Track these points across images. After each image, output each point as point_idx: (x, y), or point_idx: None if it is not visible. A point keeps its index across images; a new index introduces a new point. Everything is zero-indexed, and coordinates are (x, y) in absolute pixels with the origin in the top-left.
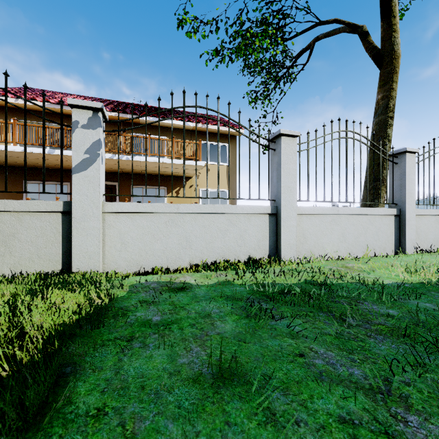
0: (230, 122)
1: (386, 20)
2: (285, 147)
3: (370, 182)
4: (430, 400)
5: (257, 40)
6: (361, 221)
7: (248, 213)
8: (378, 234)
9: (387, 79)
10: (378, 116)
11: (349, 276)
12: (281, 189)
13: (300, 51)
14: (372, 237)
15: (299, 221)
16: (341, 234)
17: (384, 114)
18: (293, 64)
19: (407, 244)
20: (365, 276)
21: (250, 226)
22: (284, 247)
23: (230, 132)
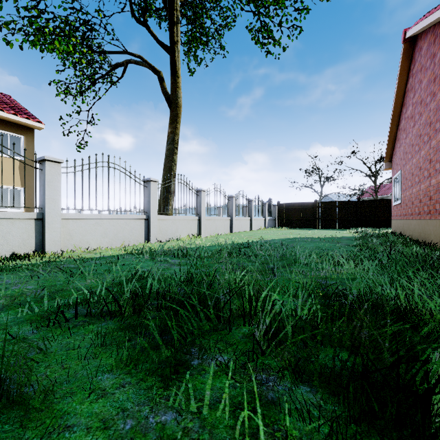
0: (27, 110)
1: (173, 77)
2: (50, 169)
3: (164, 193)
4: (32, 279)
5: (57, 42)
6: (119, 223)
7: (12, 218)
8: (133, 232)
9: (174, 119)
10: (168, 144)
11: (81, 256)
12: (46, 200)
13: (116, 63)
14: (128, 234)
15: (66, 224)
16: (103, 232)
17: (172, 145)
18: (109, 72)
19: (152, 237)
20: (92, 255)
21: (14, 228)
22: (49, 244)
23: (25, 123)
